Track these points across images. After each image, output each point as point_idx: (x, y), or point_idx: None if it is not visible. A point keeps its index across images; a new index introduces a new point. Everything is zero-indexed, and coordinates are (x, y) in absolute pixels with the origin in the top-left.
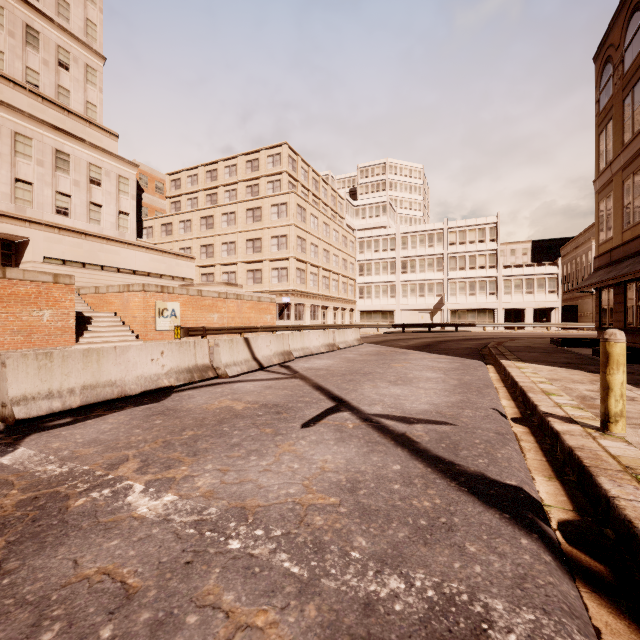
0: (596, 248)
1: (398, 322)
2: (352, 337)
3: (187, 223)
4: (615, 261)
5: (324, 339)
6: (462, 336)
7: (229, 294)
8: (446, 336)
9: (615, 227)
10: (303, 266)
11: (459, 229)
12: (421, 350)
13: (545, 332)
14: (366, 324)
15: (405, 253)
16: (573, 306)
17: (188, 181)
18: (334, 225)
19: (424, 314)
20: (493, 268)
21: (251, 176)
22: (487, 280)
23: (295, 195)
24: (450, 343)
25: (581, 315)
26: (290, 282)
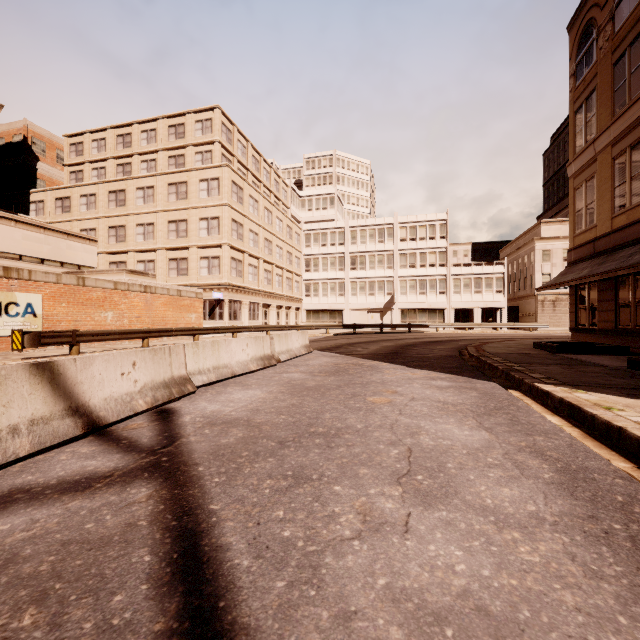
0: (571, 239)
1: (347, 322)
2: (298, 343)
3: (90, 198)
4: (602, 252)
5: (256, 349)
6: (421, 338)
7: (132, 285)
8: (404, 338)
9: (600, 213)
10: (240, 256)
11: (410, 225)
12: (393, 361)
13: (495, 332)
14: (314, 325)
15: (354, 248)
16: (515, 306)
17: (93, 146)
18: (277, 212)
19: (374, 314)
20: (443, 266)
21: (175, 144)
22: (437, 279)
23: (229, 169)
24: (418, 348)
25: (523, 315)
26: (223, 274)
